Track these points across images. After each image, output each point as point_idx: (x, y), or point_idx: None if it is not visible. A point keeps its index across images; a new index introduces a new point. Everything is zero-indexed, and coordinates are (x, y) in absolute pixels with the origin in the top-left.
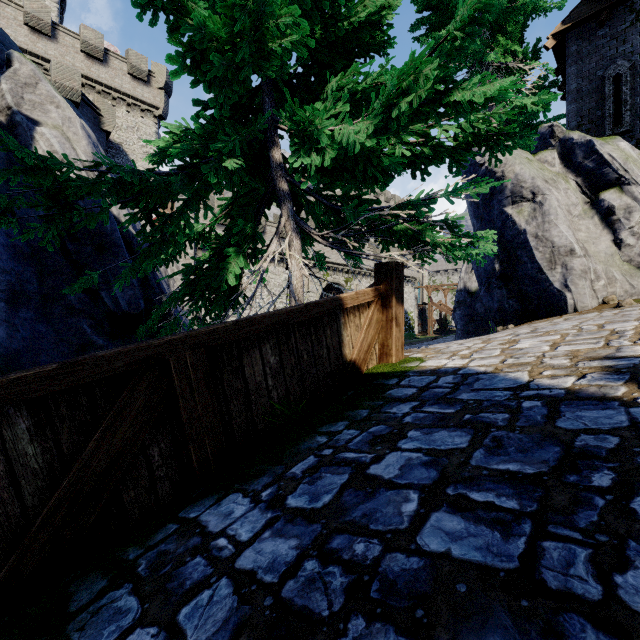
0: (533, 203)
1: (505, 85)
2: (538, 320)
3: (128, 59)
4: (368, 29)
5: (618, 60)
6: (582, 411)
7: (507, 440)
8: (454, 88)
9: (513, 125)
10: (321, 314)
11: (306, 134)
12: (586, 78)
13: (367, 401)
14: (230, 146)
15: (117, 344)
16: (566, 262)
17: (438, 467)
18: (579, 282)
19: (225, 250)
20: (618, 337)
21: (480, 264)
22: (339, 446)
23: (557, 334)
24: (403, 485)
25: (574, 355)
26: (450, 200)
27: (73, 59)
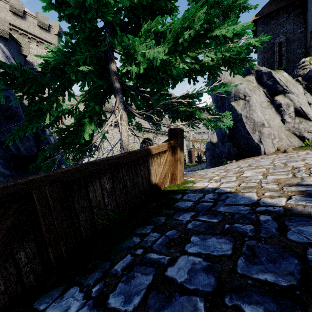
0: (244, 100)
1: (245, 25)
2: (247, 158)
3: (37, 17)
4: (164, 0)
5: (280, 35)
6: (301, 226)
7: (258, 249)
8: (215, 27)
9: (243, 55)
10: (138, 158)
11: (130, 55)
12: (266, 43)
13: (164, 210)
14: (84, 59)
15: (19, 173)
16: (260, 130)
17: (215, 273)
18: (266, 140)
19: (82, 120)
20: (298, 171)
21: (219, 130)
22: (147, 247)
23: (263, 168)
24: (191, 291)
25: (278, 182)
26: (210, 94)
27: (5, 14)
